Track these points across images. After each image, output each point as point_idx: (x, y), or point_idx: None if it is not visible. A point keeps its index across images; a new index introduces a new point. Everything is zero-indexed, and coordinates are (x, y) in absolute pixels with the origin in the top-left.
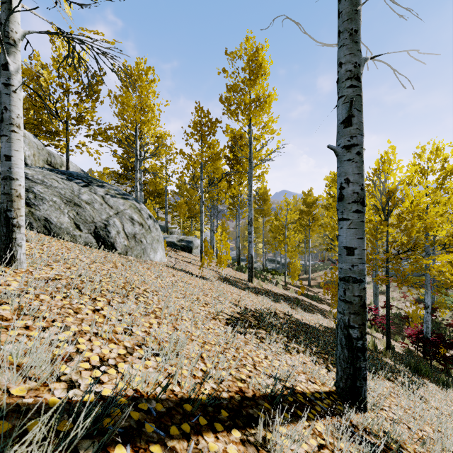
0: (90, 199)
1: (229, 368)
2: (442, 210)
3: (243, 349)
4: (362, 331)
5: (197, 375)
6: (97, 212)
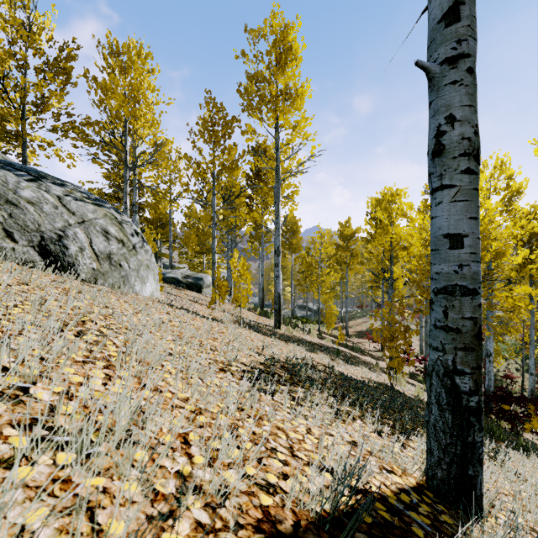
0: (37, 198)
1: (243, 461)
2: (507, 237)
3: (271, 419)
4: (477, 379)
5: (163, 491)
6: (47, 217)
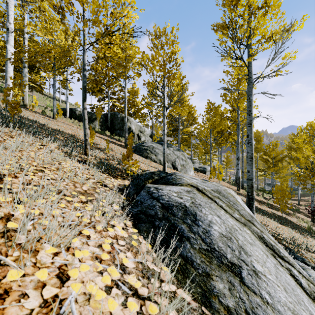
0: (169, 153)
1: None
2: None
3: None
4: (252, 193)
5: None
6: (172, 157)
